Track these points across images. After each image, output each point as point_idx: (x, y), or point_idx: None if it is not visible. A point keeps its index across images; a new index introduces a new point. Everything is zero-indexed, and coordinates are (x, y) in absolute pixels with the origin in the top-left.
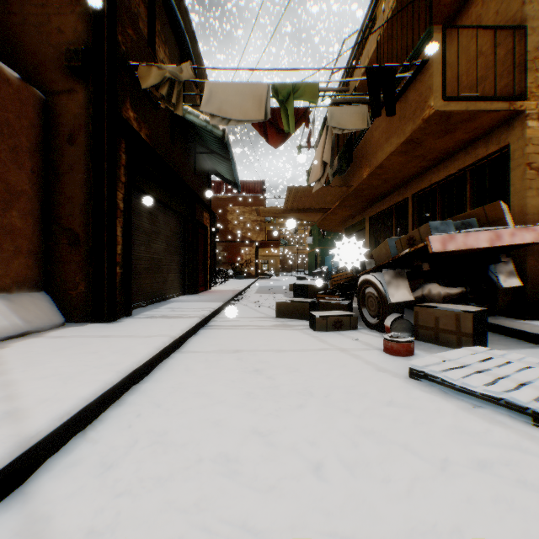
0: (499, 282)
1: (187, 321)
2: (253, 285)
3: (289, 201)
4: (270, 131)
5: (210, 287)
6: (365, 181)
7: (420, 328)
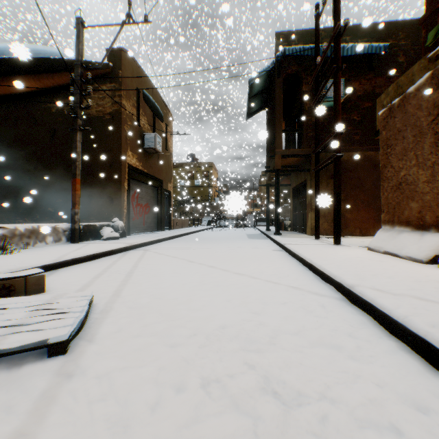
0: None
1: None
2: None
3: None
4: None
5: None
6: None
7: None
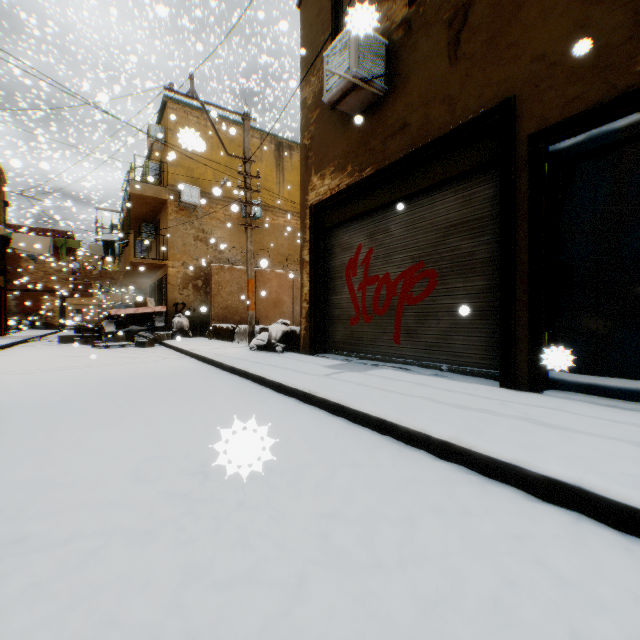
0: (156, 324)
1: (6, 342)
2: (56, 334)
3: (83, 272)
4: (57, 252)
5: (7, 334)
6: (128, 271)
7: (116, 339)
